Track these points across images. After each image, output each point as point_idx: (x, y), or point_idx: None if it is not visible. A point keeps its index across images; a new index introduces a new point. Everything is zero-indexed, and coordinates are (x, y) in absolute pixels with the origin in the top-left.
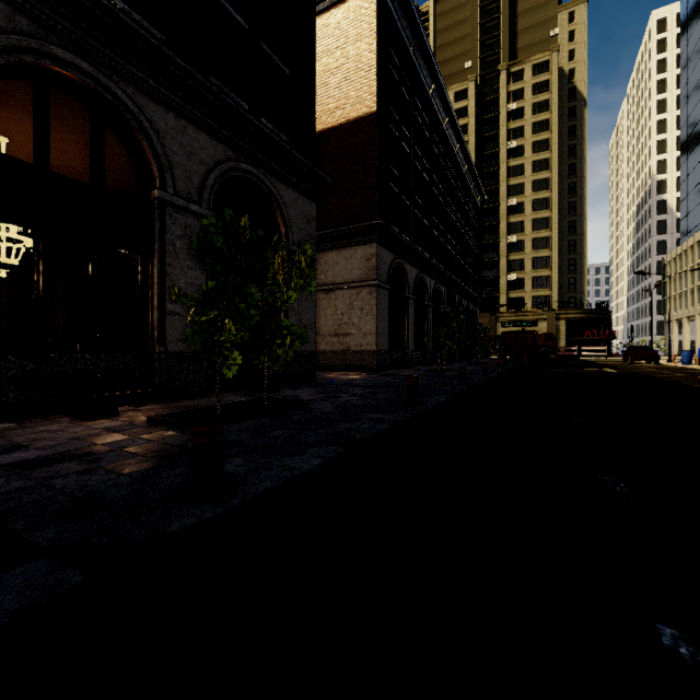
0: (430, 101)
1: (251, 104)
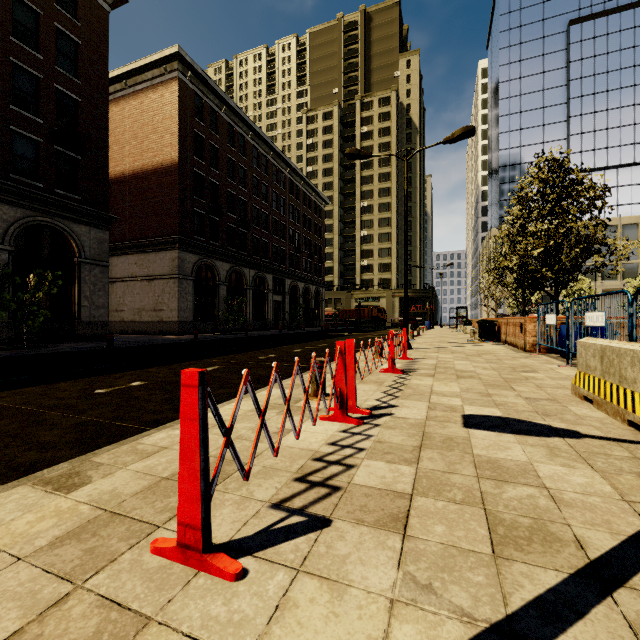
0: (249, 142)
1: (46, 182)
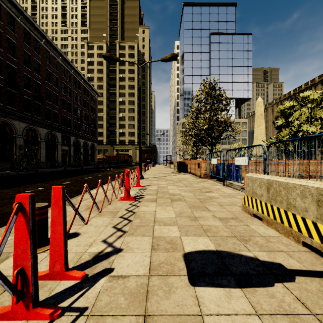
0: (43, 46)
1: None
